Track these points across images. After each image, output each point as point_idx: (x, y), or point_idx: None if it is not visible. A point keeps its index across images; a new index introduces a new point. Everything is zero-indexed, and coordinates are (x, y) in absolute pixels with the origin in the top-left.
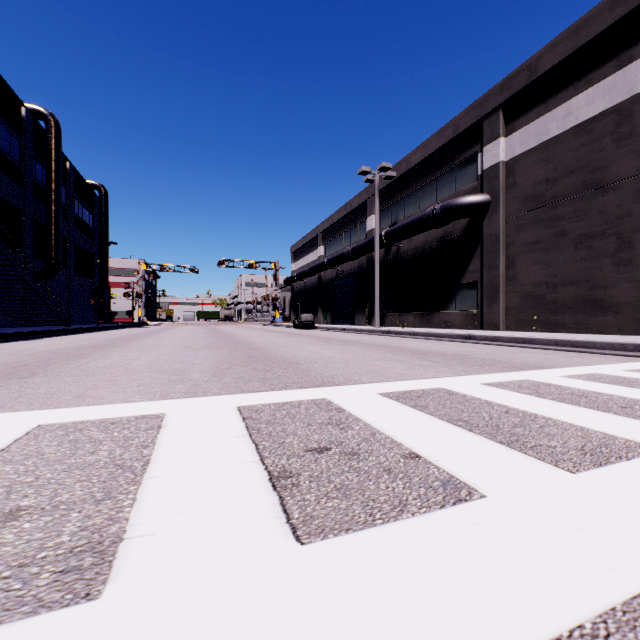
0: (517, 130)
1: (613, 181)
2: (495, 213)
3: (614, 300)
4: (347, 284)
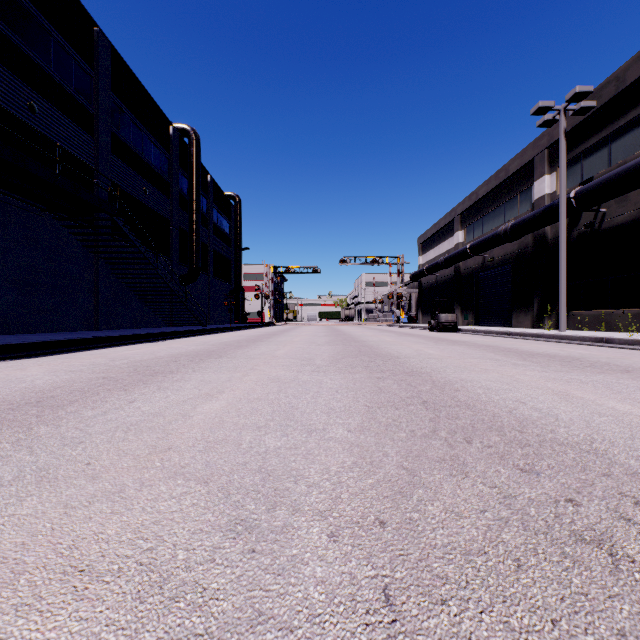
0: None
1: None
2: None
3: None
4: (498, 274)
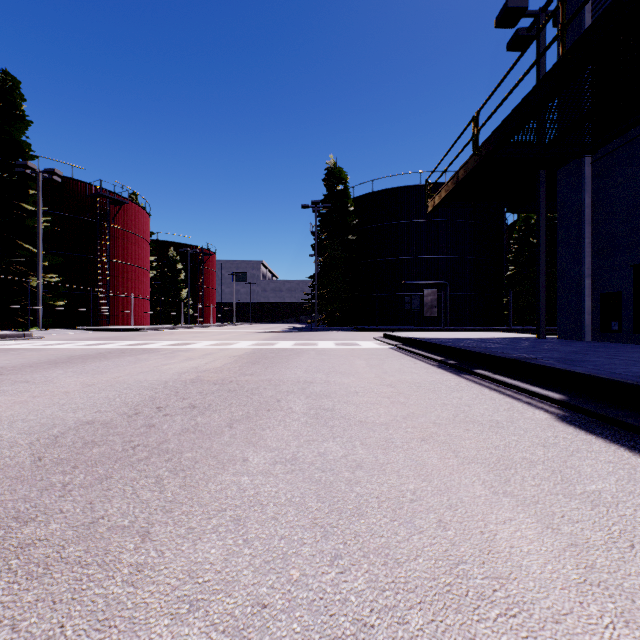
0: None
1: None
2: None
3: None
4: None
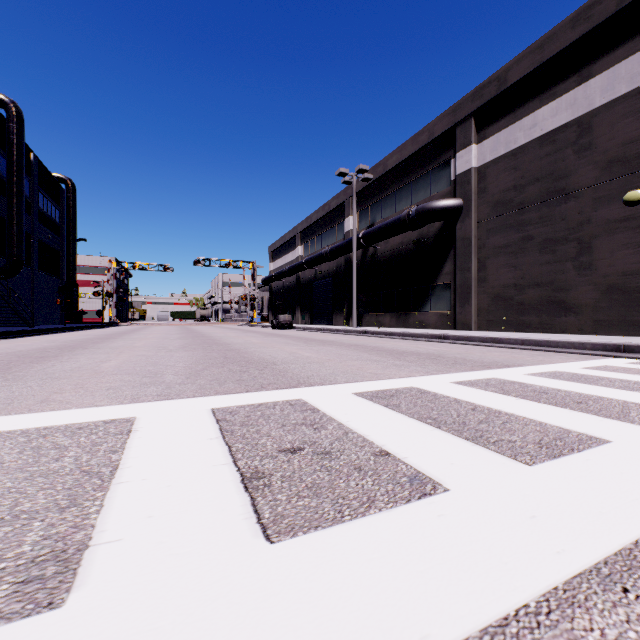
0: (488, 138)
1: (574, 189)
2: (467, 217)
3: (575, 302)
4: (325, 284)
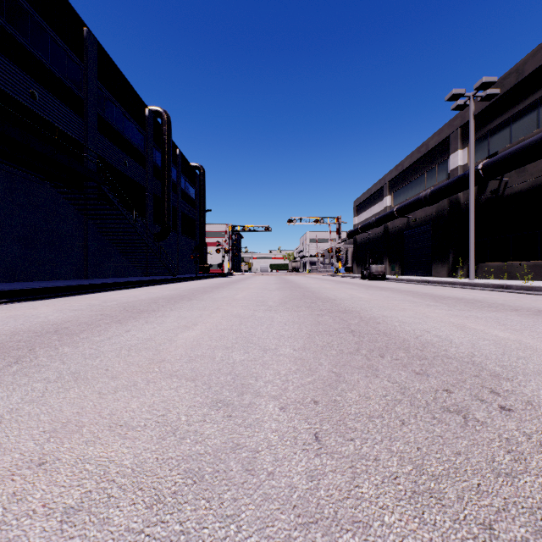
0: None
1: None
2: None
3: None
4: (420, 232)
